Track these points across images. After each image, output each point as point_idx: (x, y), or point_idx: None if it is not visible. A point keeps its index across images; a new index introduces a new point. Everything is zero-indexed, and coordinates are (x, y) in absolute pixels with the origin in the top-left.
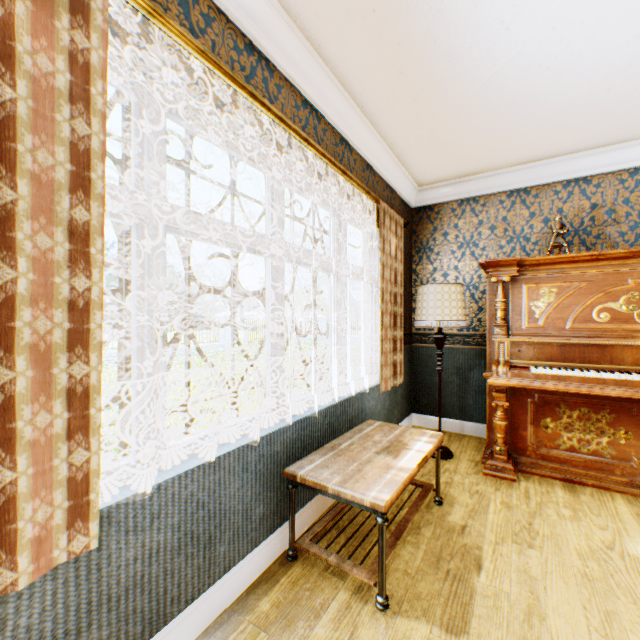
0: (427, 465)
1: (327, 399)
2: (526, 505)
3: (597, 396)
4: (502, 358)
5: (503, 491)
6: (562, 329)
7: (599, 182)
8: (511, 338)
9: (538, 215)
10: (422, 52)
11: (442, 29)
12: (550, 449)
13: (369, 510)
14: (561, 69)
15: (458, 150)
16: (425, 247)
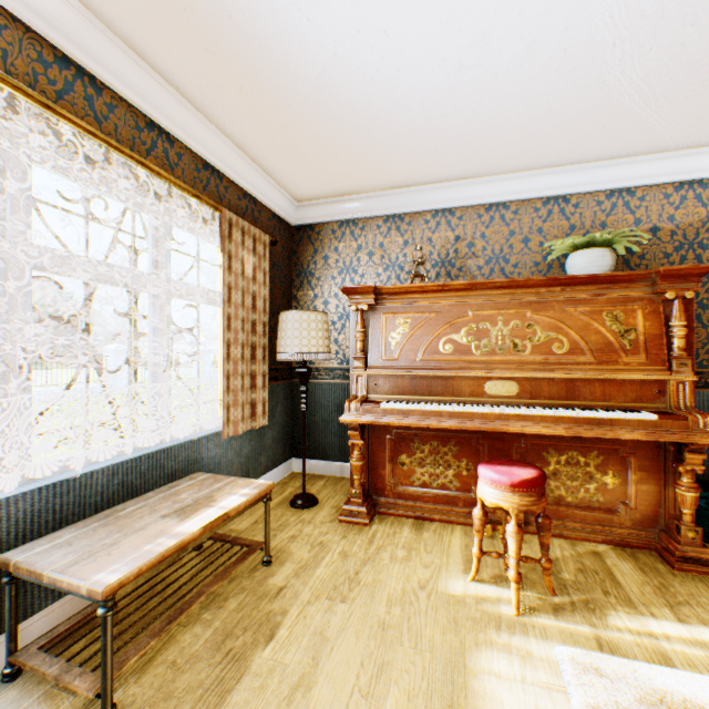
0: (282, 518)
1: (131, 451)
2: (365, 551)
3: (445, 429)
4: (361, 393)
5: (350, 538)
6: (414, 361)
7: (462, 215)
8: (369, 371)
9: (412, 243)
10: (221, 27)
11: (232, 1)
12: (406, 487)
13: (93, 599)
14: (388, 84)
15: (322, 163)
16: (306, 271)
